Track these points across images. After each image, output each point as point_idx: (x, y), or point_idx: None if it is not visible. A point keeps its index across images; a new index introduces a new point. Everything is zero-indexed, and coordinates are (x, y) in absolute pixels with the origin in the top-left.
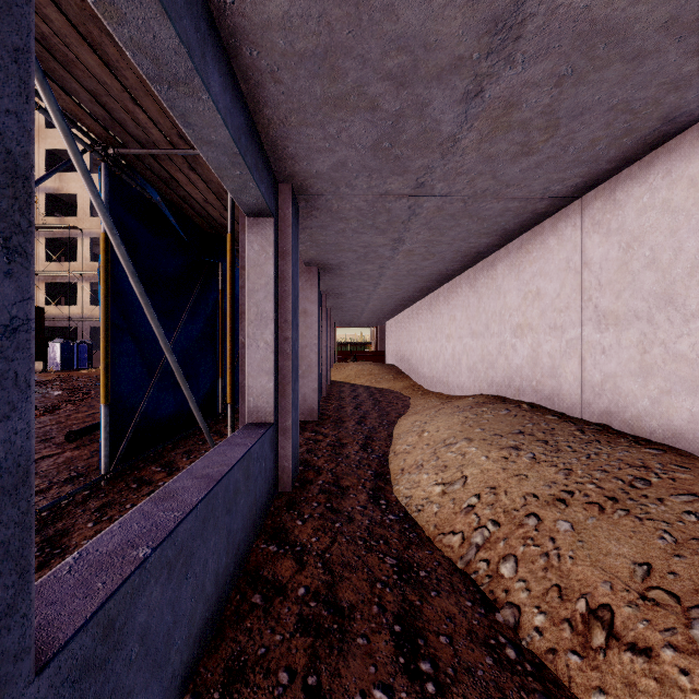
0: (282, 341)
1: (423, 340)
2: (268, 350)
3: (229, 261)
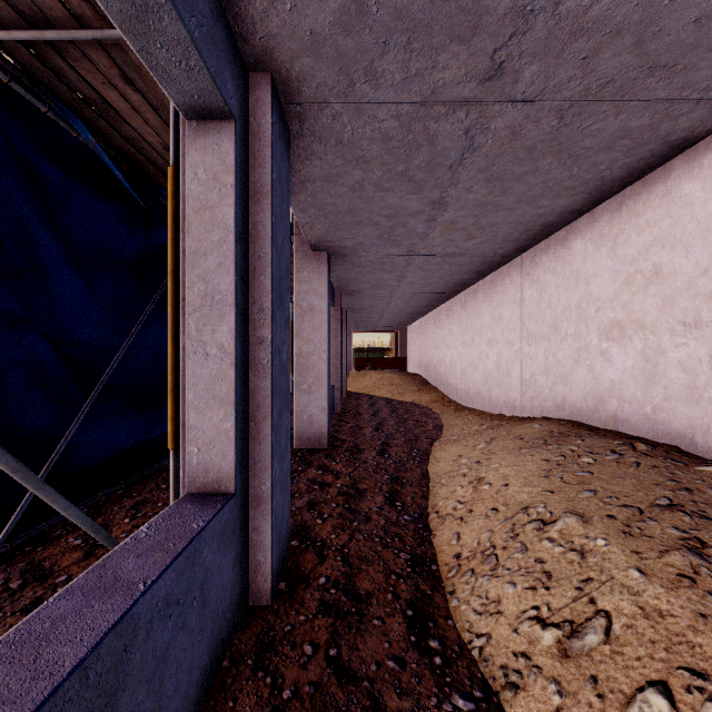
0: (254, 345)
1: (454, 345)
2: (224, 360)
3: (171, 212)
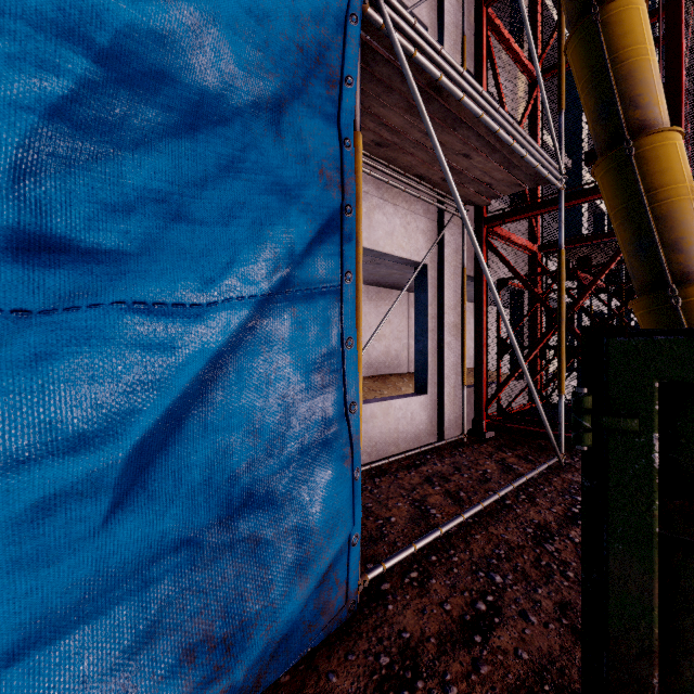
0: None
1: None
2: None
3: None
